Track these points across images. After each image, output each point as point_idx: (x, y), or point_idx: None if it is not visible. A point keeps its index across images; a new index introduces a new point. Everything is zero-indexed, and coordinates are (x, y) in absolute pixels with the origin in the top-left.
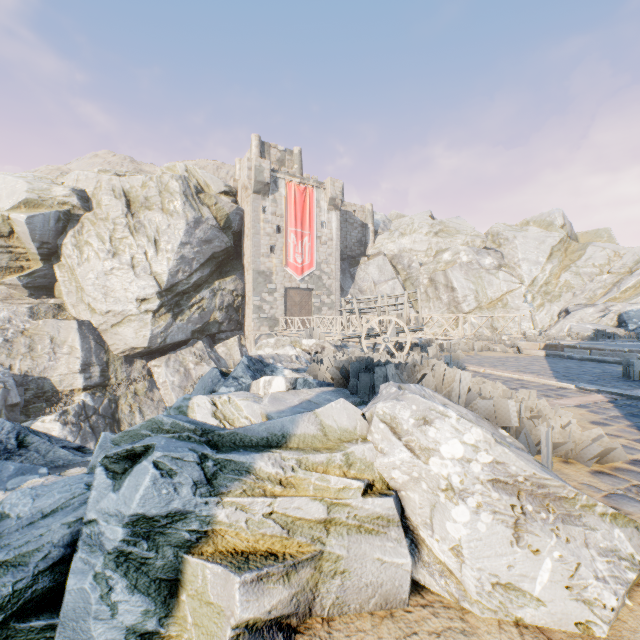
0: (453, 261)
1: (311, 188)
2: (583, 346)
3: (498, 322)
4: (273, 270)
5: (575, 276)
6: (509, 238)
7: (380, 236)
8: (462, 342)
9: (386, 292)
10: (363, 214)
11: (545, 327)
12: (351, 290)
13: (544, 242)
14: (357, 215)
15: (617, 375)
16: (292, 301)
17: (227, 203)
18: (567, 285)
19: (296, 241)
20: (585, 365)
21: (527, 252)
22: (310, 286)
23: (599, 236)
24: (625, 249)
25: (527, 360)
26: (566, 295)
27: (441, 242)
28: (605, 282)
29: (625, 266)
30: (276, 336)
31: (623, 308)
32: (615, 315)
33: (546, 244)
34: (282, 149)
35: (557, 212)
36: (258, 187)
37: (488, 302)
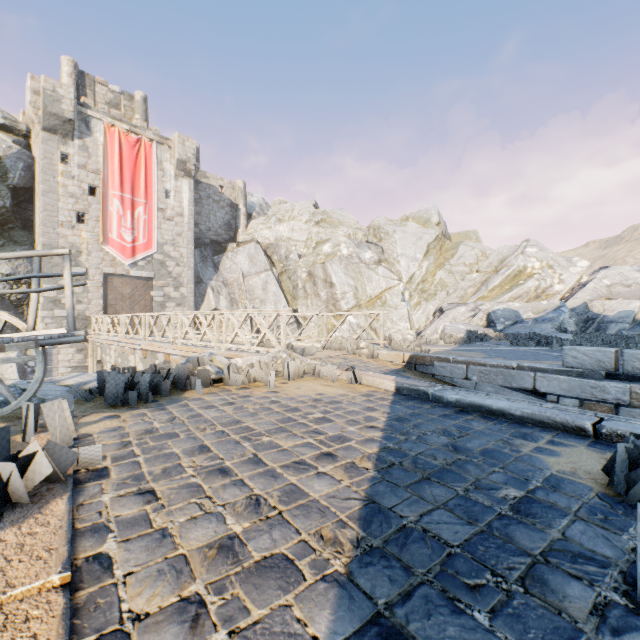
0: (333, 254)
1: (149, 142)
2: (458, 358)
3: (377, 322)
4: (82, 248)
5: (449, 274)
6: (389, 232)
7: (254, 220)
8: (258, 362)
9: (257, 286)
10: (233, 192)
11: (422, 327)
12: (213, 282)
13: (422, 238)
14: (225, 192)
15: (601, 563)
16: (117, 293)
17: (0, 141)
18: (442, 283)
19: (123, 210)
20: (468, 438)
21: (406, 247)
22: (147, 274)
23: (469, 238)
24: (491, 250)
25: (348, 415)
26: (441, 294)
27: (322, 232)
28: (475, 281)
29: (492, 265)
30: (87, 343)
31: (491, 307)
32: (484, 314)
33: (423, 240)
34: (116, 90)
35: (433, 209)
36: (52, 122)
37: (367, 300)
